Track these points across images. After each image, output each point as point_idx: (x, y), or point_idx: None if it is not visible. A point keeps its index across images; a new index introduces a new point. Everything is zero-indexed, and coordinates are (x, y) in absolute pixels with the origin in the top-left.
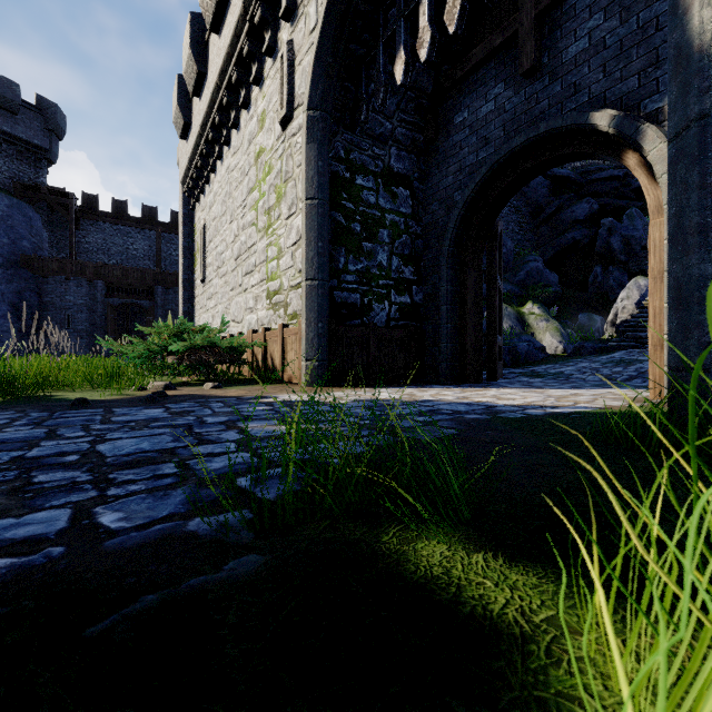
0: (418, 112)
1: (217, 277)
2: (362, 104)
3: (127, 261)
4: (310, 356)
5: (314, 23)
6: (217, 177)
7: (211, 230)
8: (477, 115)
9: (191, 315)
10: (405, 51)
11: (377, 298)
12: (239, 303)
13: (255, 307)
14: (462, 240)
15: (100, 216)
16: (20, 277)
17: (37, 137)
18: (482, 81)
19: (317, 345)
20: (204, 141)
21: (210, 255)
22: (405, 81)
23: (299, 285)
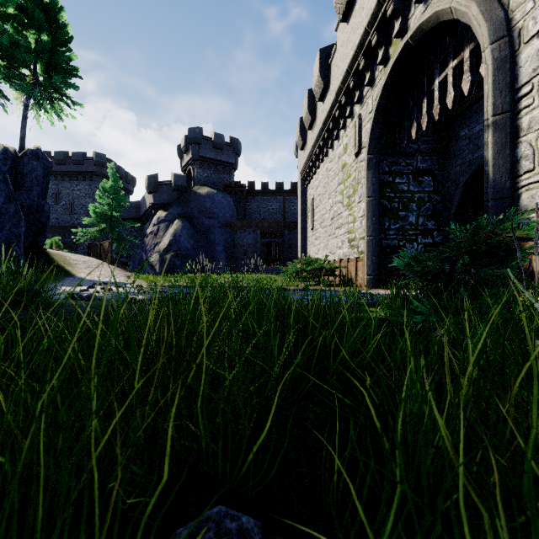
0: (435, 133)
1: (320, 228)
2: (396, 145)
3: (268, 216)
4: (369, 273)
5: (371, 109)
6: (320, 172)
7: (317, 201)
8: (473, 131)
9: (305, 248)
10: (416, 123)
11: (408, 242)
12: (333, 243)
13: (341, 246)
14: (464, 205)
15: (255, 193)
16: (226, 232)
17: (230, 158)
18: (475, 112)
19: (372, 268)
20: (313, 154)
21: (316, 215)
22: (417, 137)
23: (364, 237)
